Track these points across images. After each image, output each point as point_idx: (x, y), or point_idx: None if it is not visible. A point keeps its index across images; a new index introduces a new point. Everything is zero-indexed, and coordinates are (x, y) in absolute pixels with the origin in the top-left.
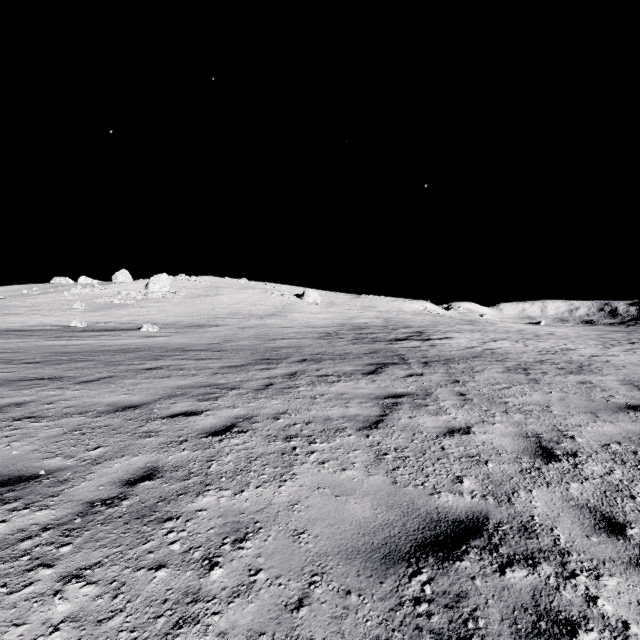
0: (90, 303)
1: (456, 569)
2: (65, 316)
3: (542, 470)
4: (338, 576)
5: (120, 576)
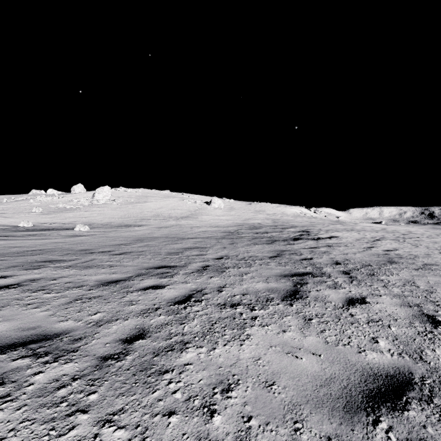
0: (47, 208)
1: None
2: (22, 218)
3: None
4: None
5: None
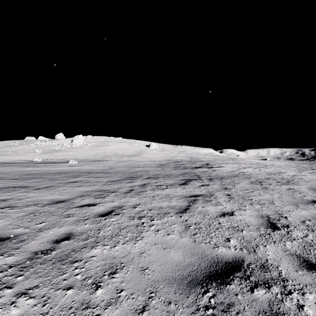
0: (44, 149)
1: (227, 289)
2: (31, 156)
3: (271, 235)
4: (164, 293)
5: (47, 293)
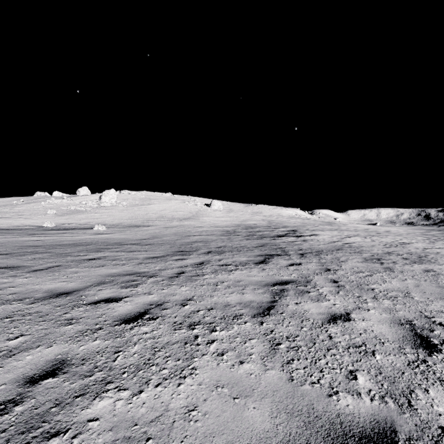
0: (59, 210)
1: None
2: (41, 219)
3: (428, 363)
4: None
5: None
